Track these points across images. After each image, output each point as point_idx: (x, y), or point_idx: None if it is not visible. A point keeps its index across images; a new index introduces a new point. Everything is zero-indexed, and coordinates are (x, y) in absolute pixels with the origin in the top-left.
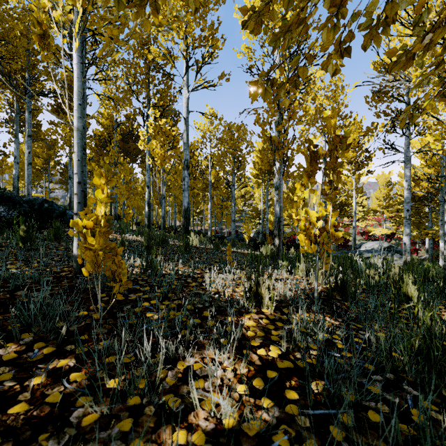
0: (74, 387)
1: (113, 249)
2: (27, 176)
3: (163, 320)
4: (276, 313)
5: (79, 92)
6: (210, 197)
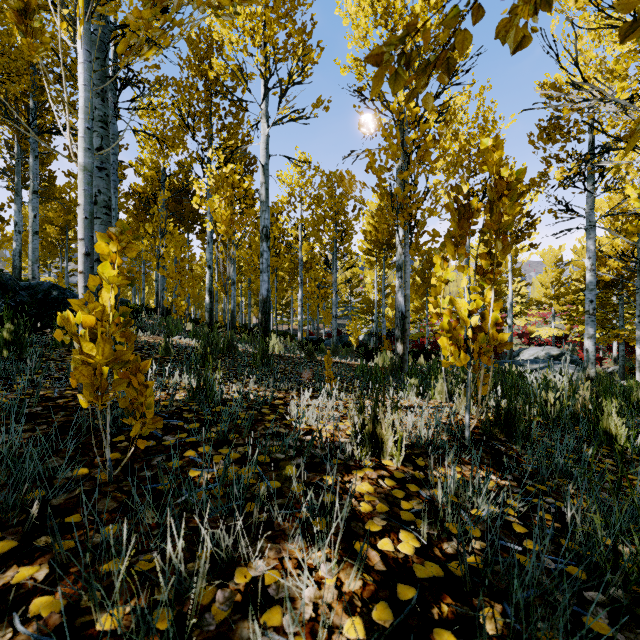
0: (33, 630)
1: (129, 364)
2: (32, 251)
3: (216, 484)
4: (405, 468)
5: (86, 108)
6: (300, 282)
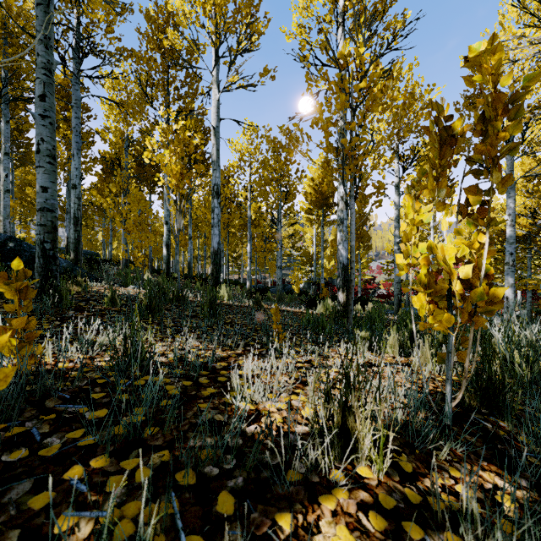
0: None
1: None
2: (3, 208)
3: None
4: (390, 479)
5: None
6: (249, 237)
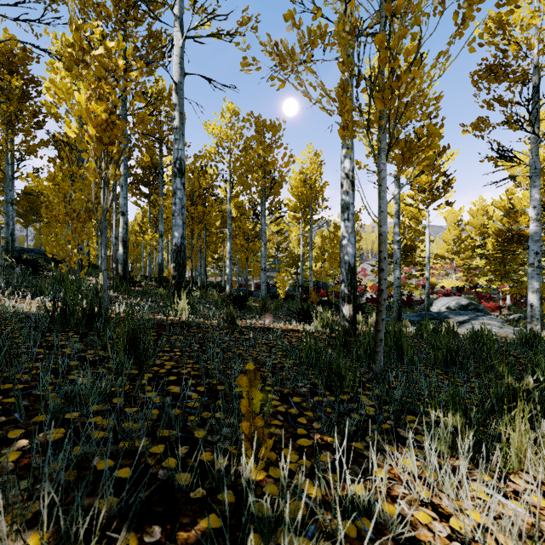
0: None
1: None
2: None
3: None
4: None
5: None
6: (228, 235)
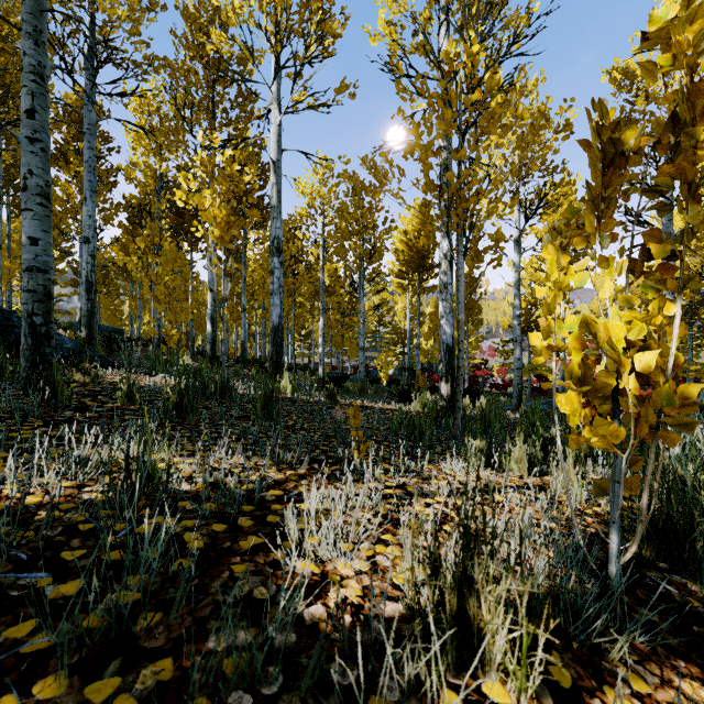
0: None
1: None
2: None
3: None
4: None
5: None
6: (322, 309)
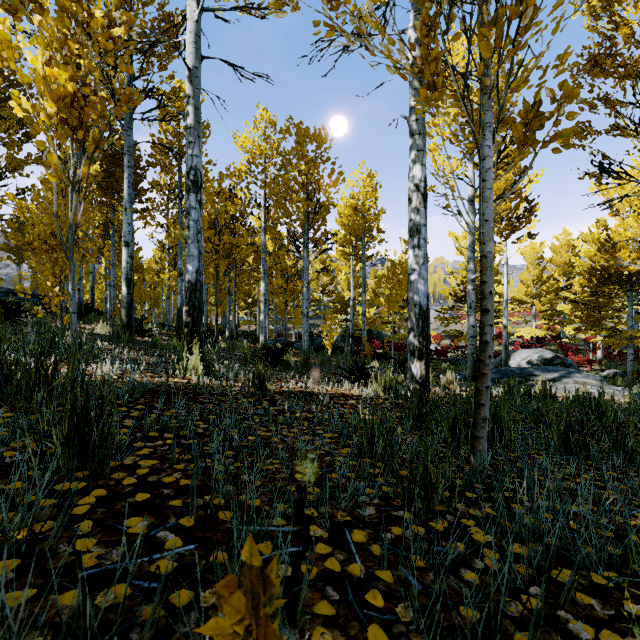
0: None
1: None
2: None
3: None
4: None
5: None
6: (263, 273)
